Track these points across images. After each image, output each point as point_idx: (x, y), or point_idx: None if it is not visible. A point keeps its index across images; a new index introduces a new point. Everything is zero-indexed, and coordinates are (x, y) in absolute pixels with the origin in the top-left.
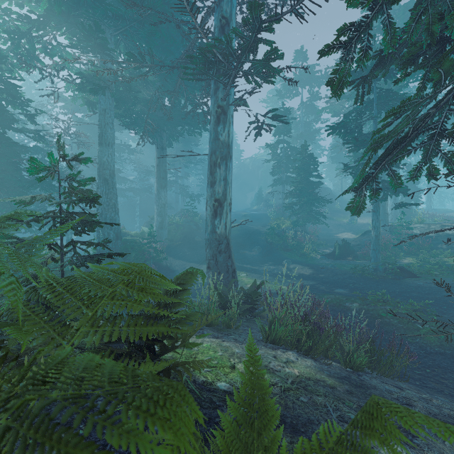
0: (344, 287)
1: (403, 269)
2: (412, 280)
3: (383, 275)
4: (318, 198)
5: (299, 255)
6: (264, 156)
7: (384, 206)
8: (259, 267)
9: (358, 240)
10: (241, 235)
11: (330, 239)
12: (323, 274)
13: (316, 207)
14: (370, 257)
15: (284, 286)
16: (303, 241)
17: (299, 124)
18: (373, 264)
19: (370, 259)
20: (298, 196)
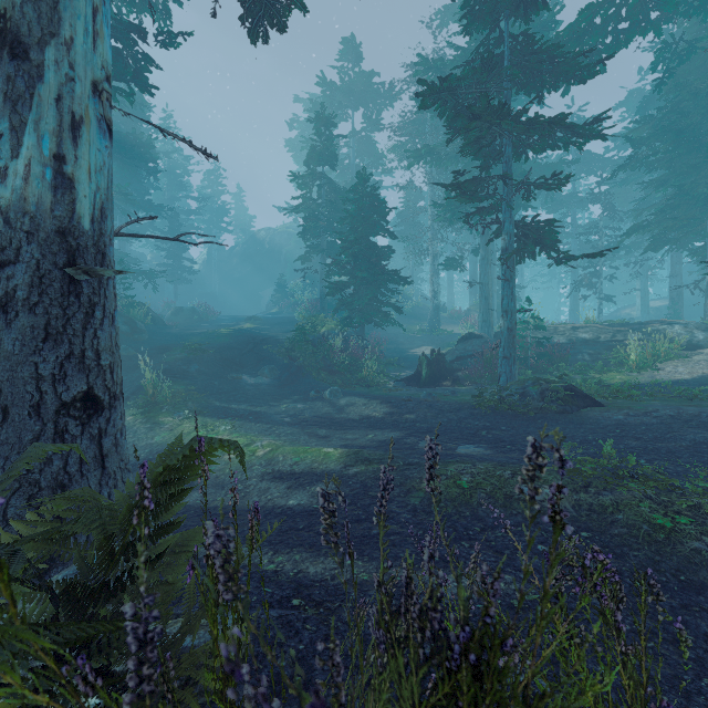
0: (473, 440)
1: (574, 392)
2: (598, 413)
3: (540, 406)
4: (389, 274)
5: (354, 381)
6: (291, 228)
7: (488, 298)
8: (270, 406)
9: (455, 351)
10: (236, 345)
11: (403, 357)
12: (414, 412)
13: (382, 295)
14: (498, 374)
15: (328, 451)
16: (361, 356)
17: (348, 170)
18: (514, 384)
19: (498, 378)
20: (351, 271)
